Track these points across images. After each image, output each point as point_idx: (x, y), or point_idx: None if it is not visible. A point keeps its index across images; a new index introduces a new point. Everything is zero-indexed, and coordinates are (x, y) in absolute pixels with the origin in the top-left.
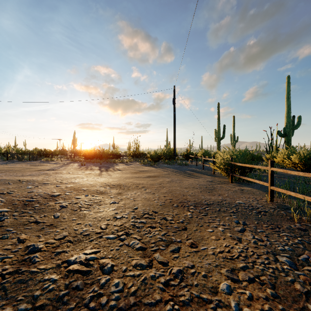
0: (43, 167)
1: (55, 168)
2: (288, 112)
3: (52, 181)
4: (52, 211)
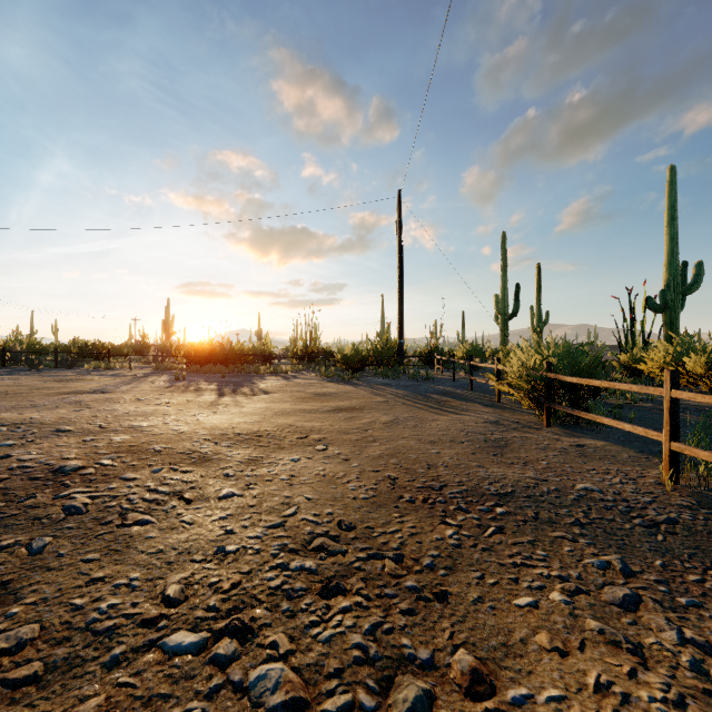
0: (80, 386)
1: (107, 388)
2: (672, 253)
3: (80, 424)
4: (34, 525)
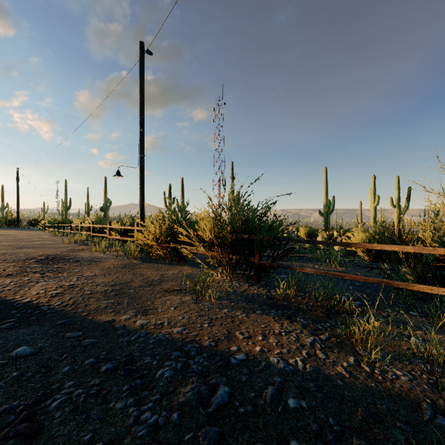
0: None
1: None
2: (105, 197)
3: None
4: None
